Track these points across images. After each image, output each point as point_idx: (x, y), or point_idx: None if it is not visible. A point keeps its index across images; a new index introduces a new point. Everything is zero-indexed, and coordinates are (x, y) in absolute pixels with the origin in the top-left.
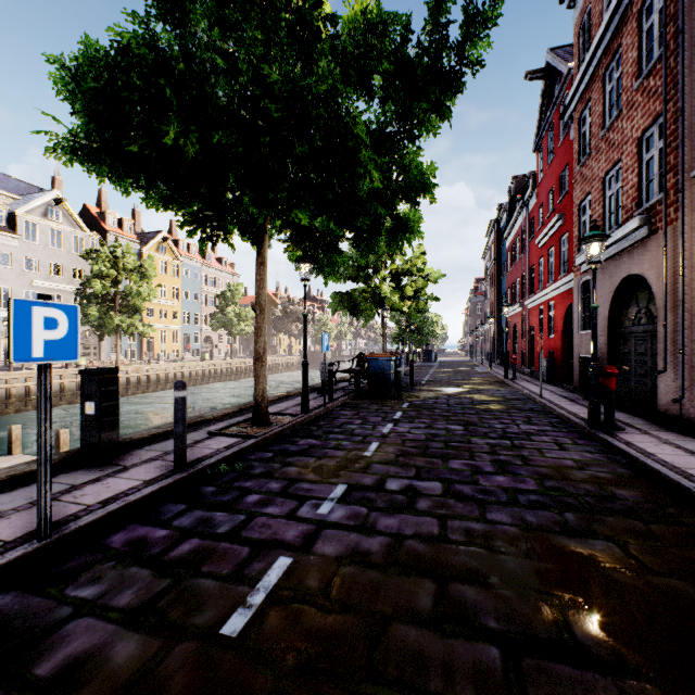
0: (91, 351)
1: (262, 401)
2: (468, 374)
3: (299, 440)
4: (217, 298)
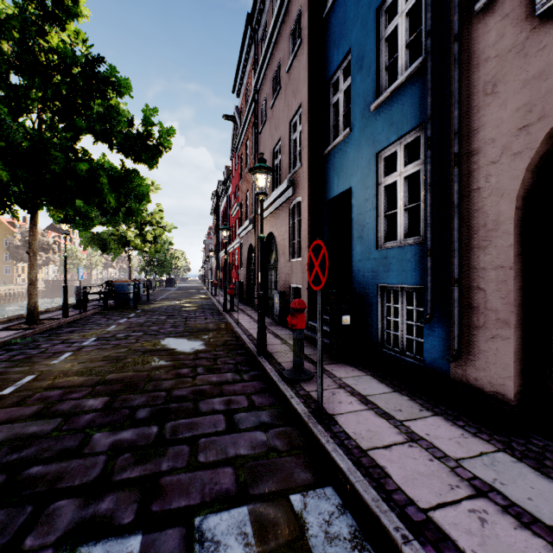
0: None
1: (35, 309)
2: (192, 294)
3: (65, 329)
4: None
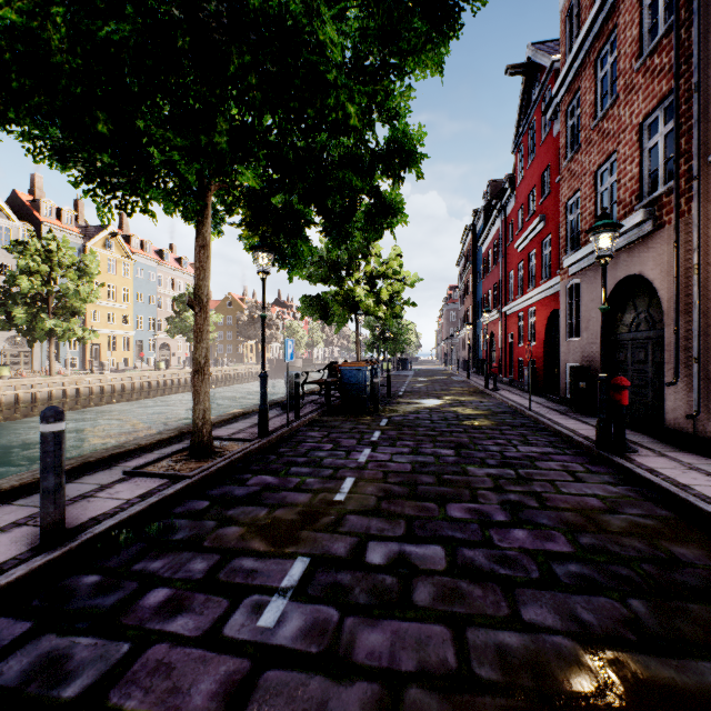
0: (21, 359)
1: (203, 425)
2: (446, 383)
3: (250, 477)
4: (175, 301)
